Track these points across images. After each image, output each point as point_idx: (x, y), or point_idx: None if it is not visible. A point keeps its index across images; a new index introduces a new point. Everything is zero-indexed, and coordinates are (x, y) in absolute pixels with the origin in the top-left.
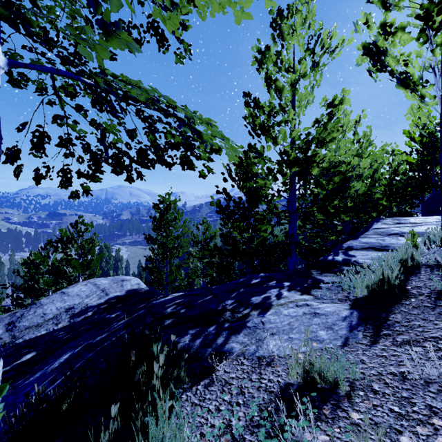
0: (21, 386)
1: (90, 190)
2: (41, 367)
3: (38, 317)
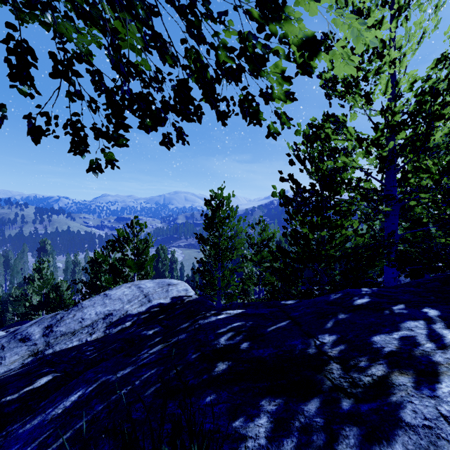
0: (13, 436)
1: (115, 159)
2: (45, 407)
3: (76, 322)
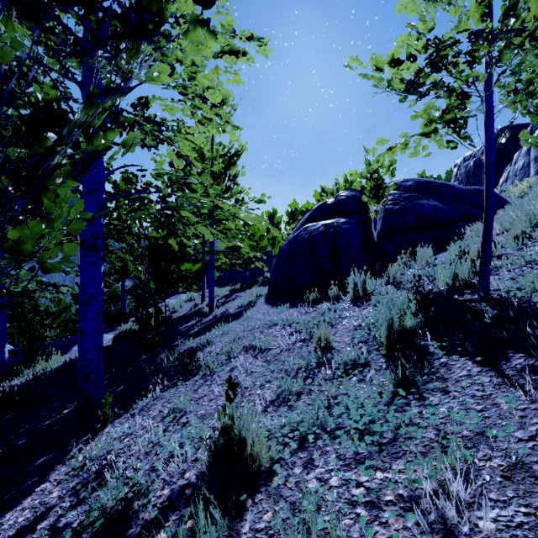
0: None
1: None
2: None
3: None
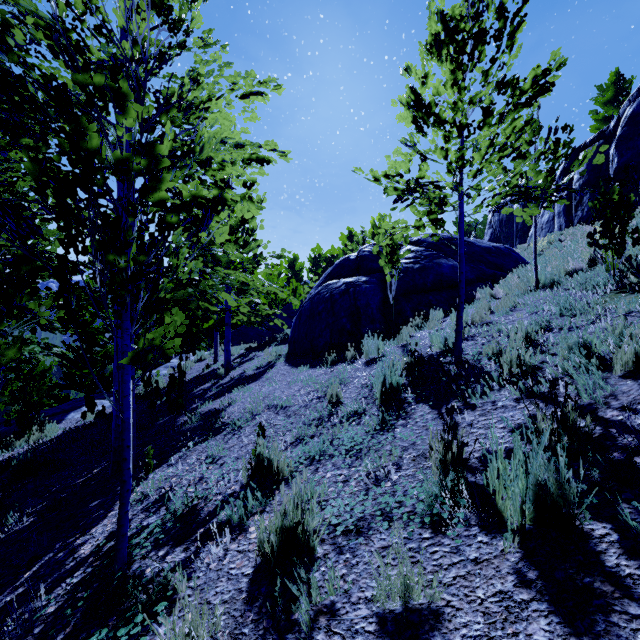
0: None
1: None
2: None
3: None
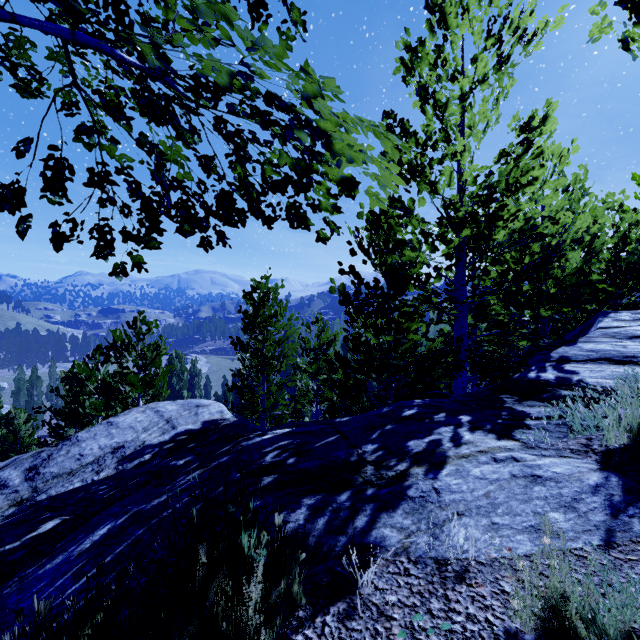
0: (32, 578)
1: (144, 262)
2: (65, 547)
3: (72, 460)
